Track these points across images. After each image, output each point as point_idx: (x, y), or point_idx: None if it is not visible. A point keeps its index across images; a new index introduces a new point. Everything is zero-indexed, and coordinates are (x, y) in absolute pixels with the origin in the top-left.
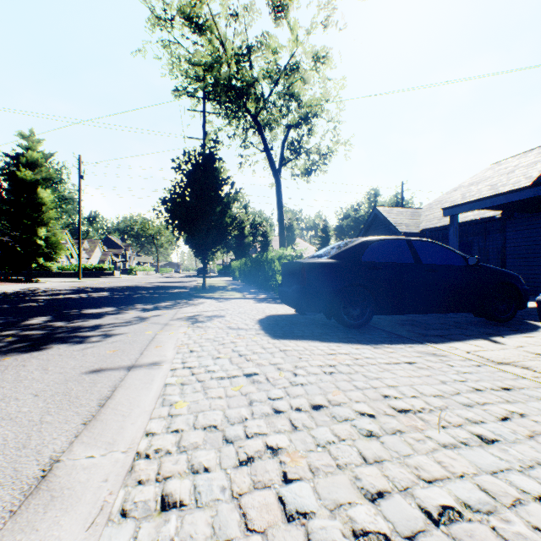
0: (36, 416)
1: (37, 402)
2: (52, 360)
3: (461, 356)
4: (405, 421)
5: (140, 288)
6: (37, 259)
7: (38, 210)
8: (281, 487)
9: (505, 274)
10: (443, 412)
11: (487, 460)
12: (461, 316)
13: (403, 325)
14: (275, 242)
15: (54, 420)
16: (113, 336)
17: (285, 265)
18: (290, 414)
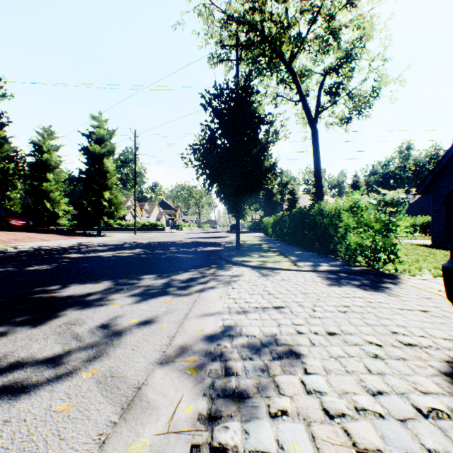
0: None
1: None
2: None
3: None
4: None
5: (174, 245)
6: (103, 218)
7: (104, 177)
8: None
9: None
10: None
11: None
12: None
13: None
14: (301, 199)
15: None
16: None
17: None
18: None
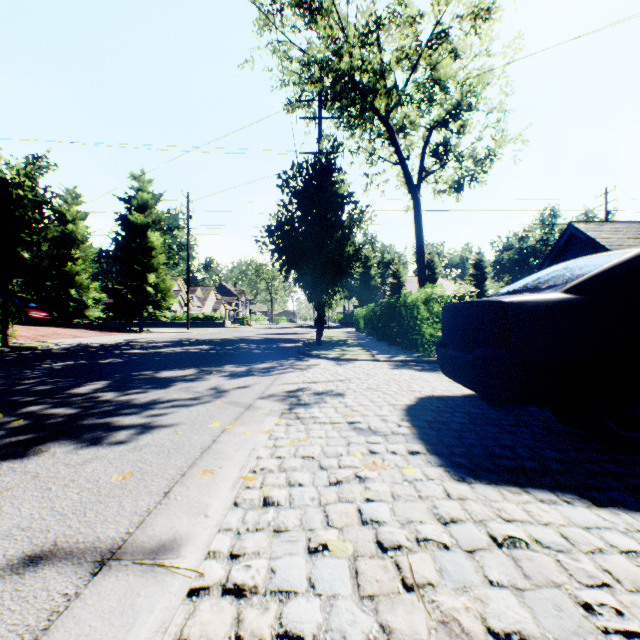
0: None
1: None
2: (5, 493)
3: None
4: None
5: (244, 341)
6: (147, 308)
7: (148, 256)
8: None
9: None
10: None
11: None
12: None
13: None
14: (409, 283)
15: None
16: (156, 428)
17: (452, 308)
18: None
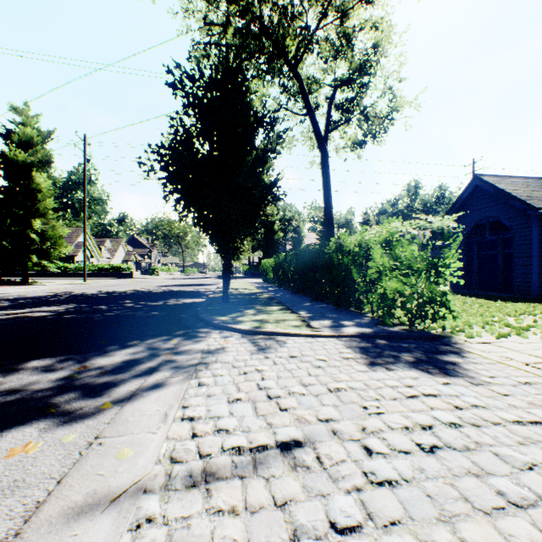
0: None
1: None
2: None
3: None
4: None
5: (135, 296)
6: (31, 257)
7: (34, 199)
8: None
9: None
10: None
11: None
12: None
13: None
14: (307, 239)
15: None
16: None
17: None
18: None
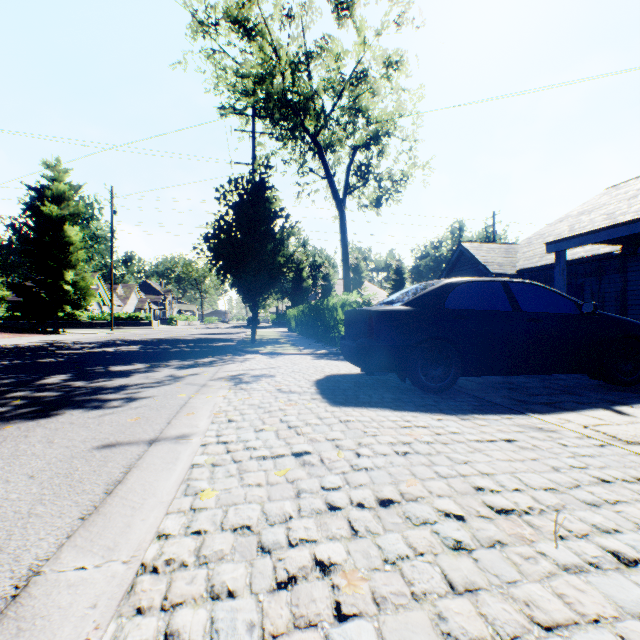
0: (25, 506)
1: (30, 486)
2: (61, 430)
3: (576, 432)
4: (507, 527)
5: (179, 341)
6: (64, 307)
7: (65, 251)
8: (331, 627)
9: (630, 324)
10: (559, 515)
11: (631, 594)
12: (572, 378)
13: (497, 389)
14: (338, 286)
15: (46, 512)
16: (139, 399)
17: (348, 313)
18: (349, 512)
